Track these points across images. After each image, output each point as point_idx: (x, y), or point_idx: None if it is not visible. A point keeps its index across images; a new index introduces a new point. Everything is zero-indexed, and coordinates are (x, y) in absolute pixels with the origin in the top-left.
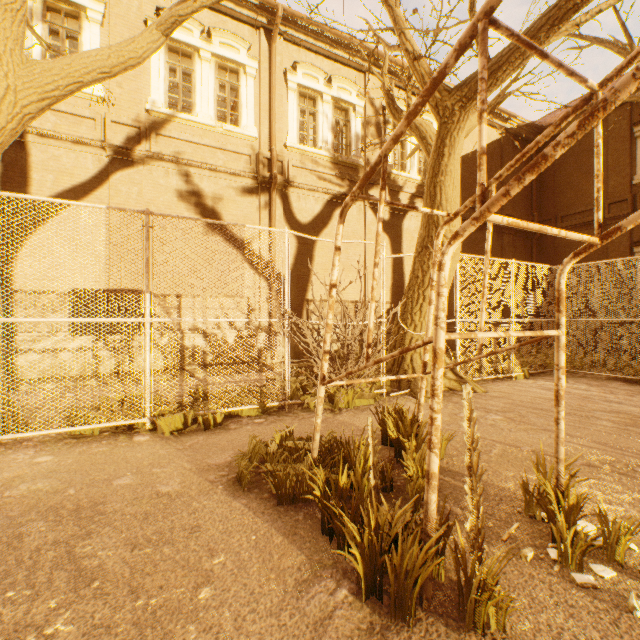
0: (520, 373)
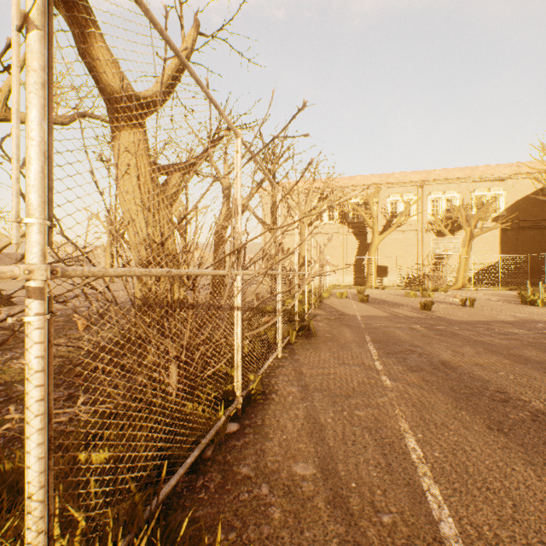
0: (503, 289)
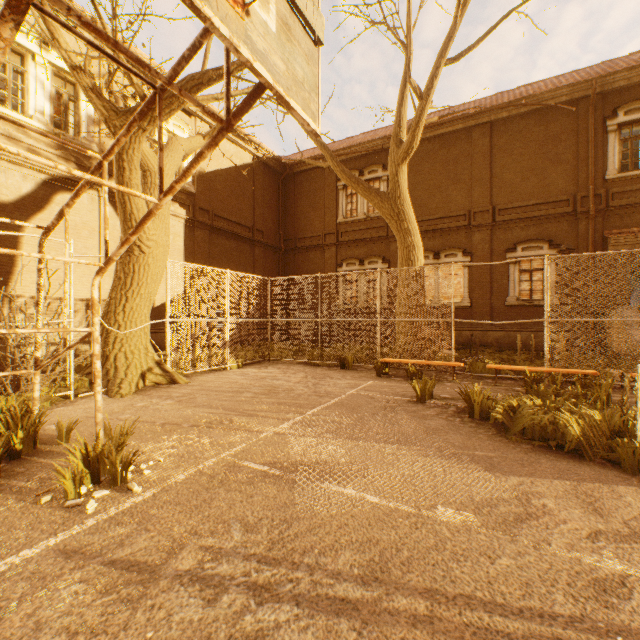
0: (235, 364)
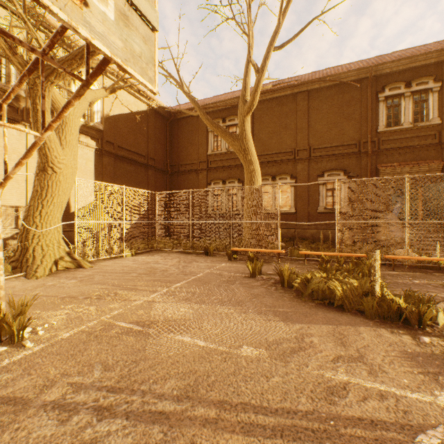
0: (129, 253)
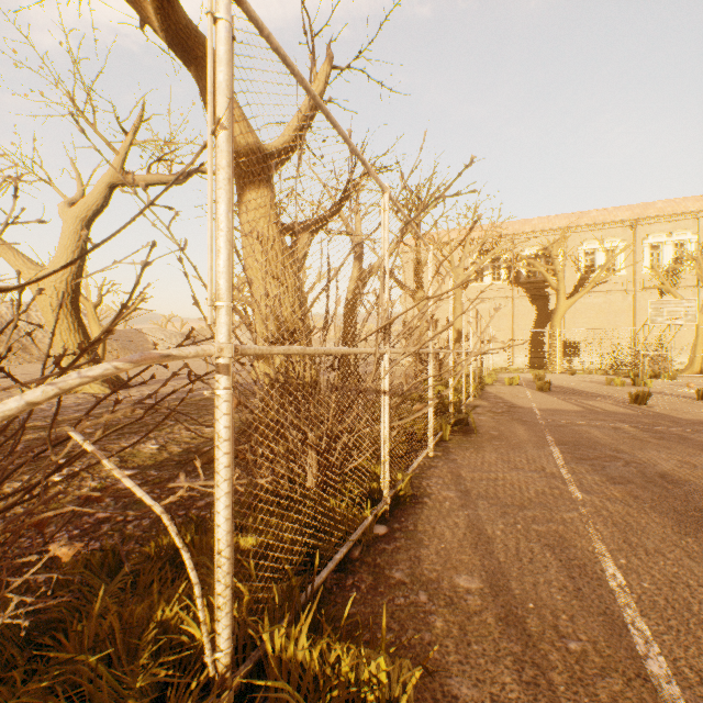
0: None
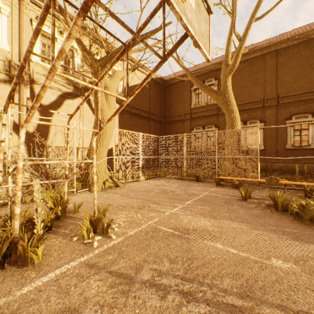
0: (144, 178)
